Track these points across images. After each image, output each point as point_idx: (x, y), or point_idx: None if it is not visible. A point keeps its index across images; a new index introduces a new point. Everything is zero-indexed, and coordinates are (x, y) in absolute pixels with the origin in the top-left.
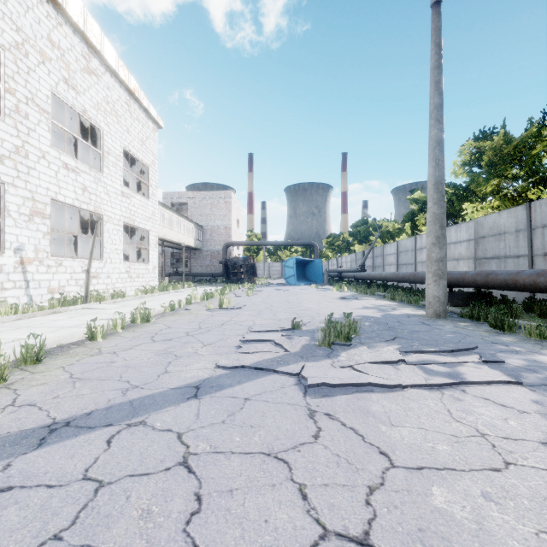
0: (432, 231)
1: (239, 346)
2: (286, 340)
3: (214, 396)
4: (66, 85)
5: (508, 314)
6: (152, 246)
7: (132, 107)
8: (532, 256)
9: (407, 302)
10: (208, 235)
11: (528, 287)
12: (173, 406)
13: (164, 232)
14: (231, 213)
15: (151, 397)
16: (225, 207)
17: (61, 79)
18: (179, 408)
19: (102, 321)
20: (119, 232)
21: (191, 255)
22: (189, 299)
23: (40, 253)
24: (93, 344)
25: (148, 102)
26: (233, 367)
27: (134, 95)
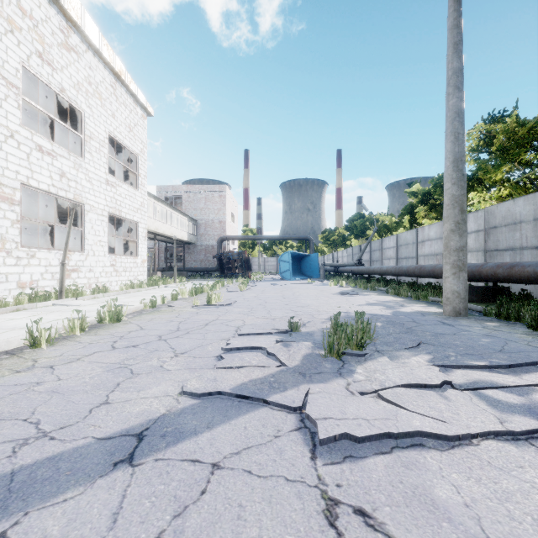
0: (451, 215)
1: (220, 357)
2: (282, 348)
3: (161, 458)
4: (40, 60)
5: None
6: (141, 239)
7: (119, 90)
8: None
9: (414, 298)
10: (202, 229)
11: None
12: (80, 486)
13: (156, 226)
14: (225, 207)
15: (55, 460)
16: (219, 201)
17: (34, 53)
18: (89, 491)
19: (65, 321)
20: (103, 222)
21: (185, 249)
22: (175, 294)
23: (8, 243)
24: (32, 353)
25: (136, 86)
26: (205, 393)
27: (120, 78)
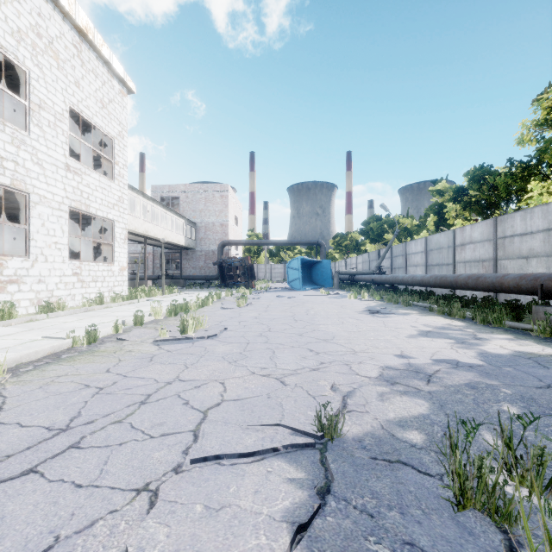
0: None
1: None
2: None
3: None
4: None
5: None
6: (119, 241)
7: (85, 54)
8: None
9: (480, 322)
10: (202, 233)
11: None
12: None
13: (145, 228)
14: (227, 208)
15: None
16: (221, 201)
17: None
18: None
19: None
20: (61, 219)
21: (182, 255)
22: (139, 317)
23: None
24: None
25: (110, 52)
26: None
27: (87, 37)
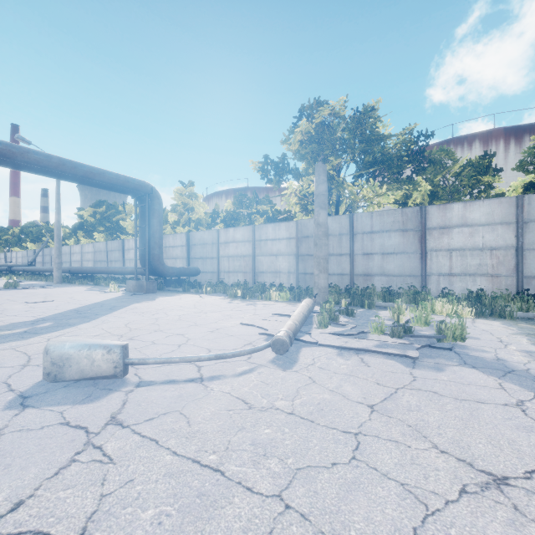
0: (56, 253)
1: None
2: None
3: None
4: None
5: (75, 279)
6: None
7: None
8: (108, 261)
9: (53, 281)
10: None
11: (89, 272)
12: None
13: None
14: None
15: None
16: None
17: None
18: None
19: None
20: None
21: None
22: None
23: None
24: None
25: None
26: None
27: None
